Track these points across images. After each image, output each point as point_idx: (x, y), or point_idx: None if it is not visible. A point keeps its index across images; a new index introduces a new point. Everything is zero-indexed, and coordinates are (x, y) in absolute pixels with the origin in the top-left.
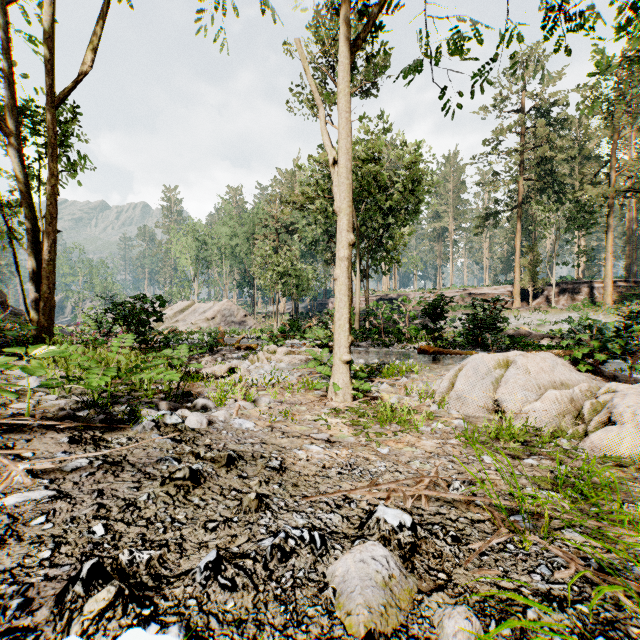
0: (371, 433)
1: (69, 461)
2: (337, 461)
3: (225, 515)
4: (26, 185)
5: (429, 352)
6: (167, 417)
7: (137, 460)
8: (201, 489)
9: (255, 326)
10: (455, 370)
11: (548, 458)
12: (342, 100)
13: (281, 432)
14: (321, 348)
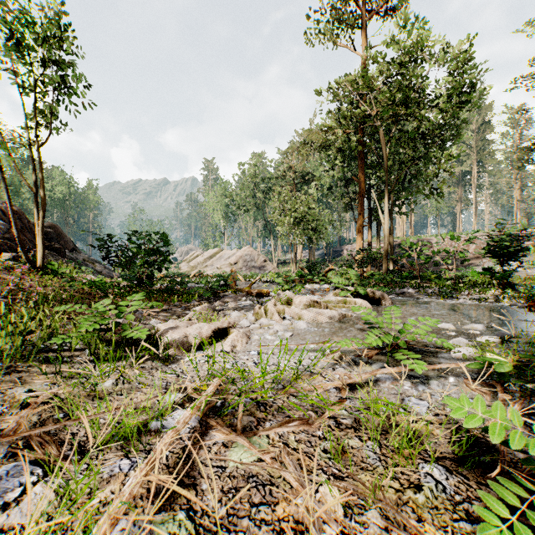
0: None
1: None
2: None
3: None
4: None
5: None
6: None
7: None
8: None
9: (274, 271)
10: None
11: None
12: None
13: None
14: (354, 296)
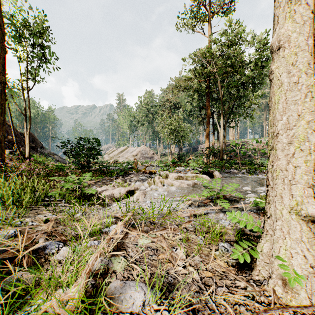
0: None
1: None
2: None
3: None
4: None
5: None
6: None
7: None
8: None
9: (158, 159)
10: None
11: None
12: None
13: None
14: (202, 174)
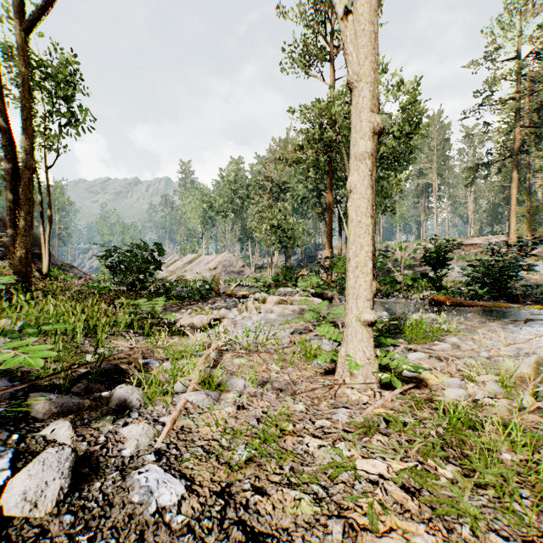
0: None
1: None
2: None
3: None
4: (6, 123)
5: (444, 303)
6: None
7: None
8: None
9: (252, 275)
10: None
11: None
12: None
13: (243, 537)
14: (315, 297)
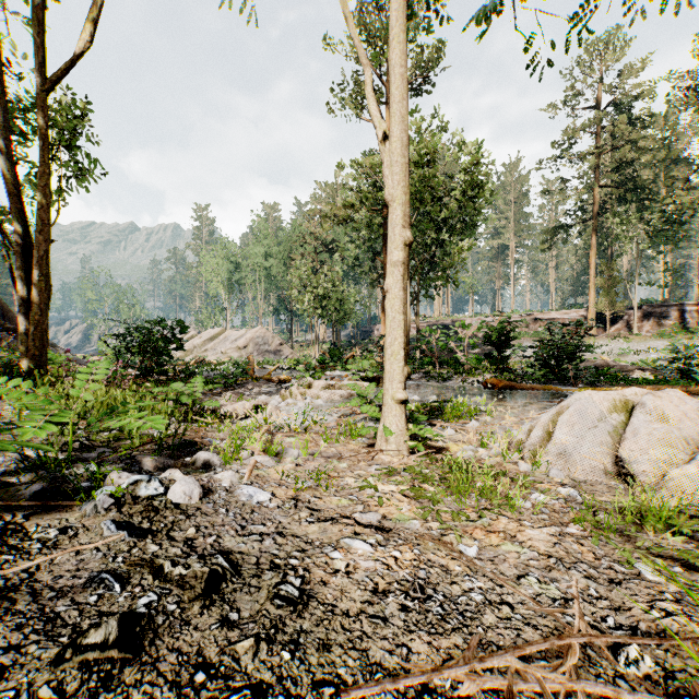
0: (443, 512)
1: None
2: (397, 576)
3: None
4: (15, 186)
5: (497, 387)
6: (142, 485)
7: (51, 581)
8: (137, 666)
9: (292, 356)
10: (551, 414)
11: None
12: (395, 50)
13: (309, 510)
14: (366, 381)
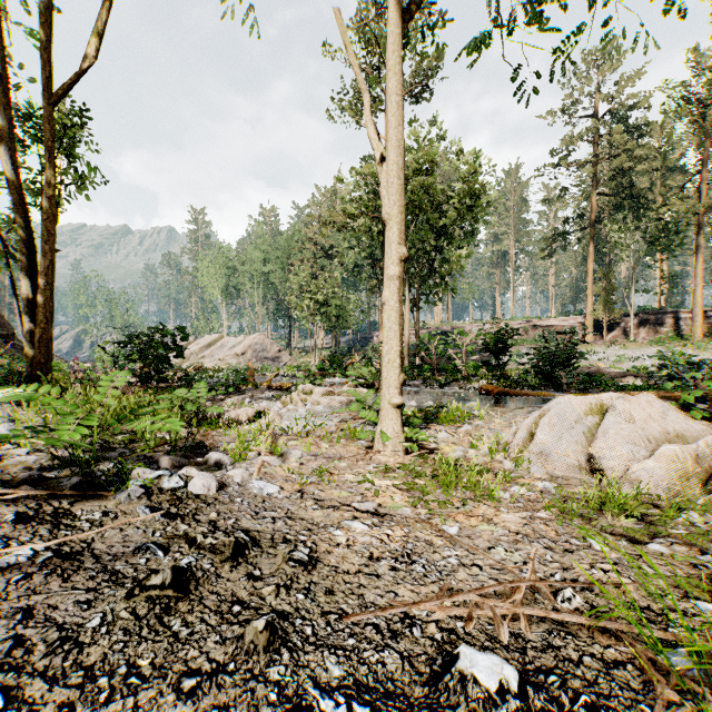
0: (432, 501)
1: (4, 553)
2: (389, 547)
3: (216, 657)
4: (20, 197)
5: (493, 393)
6: (165, 479)
7: (106, 549)
8: (188, 602)
9: (290, 362)
10: (534, 417)
11: (680, 542)
12: (392, 80)
13: (314, 500)
14: (365, 388)
